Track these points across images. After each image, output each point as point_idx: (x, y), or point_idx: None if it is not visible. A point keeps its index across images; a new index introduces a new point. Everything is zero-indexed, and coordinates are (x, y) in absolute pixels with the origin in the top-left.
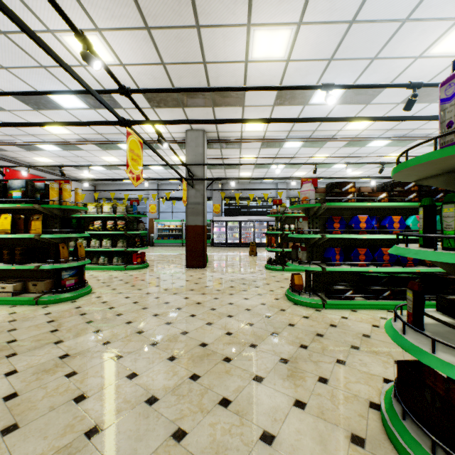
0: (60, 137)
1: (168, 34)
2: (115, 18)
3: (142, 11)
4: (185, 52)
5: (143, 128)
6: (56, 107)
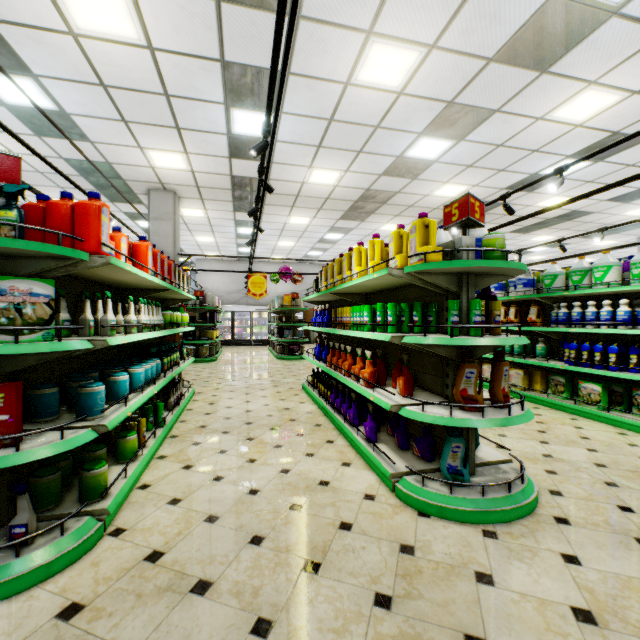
0: (539, 259)
1: (575, 227)
2: (548, 232)
3: (558, 228)
4: (589, 226)
5: (595, 245)
6: (533, 252)
